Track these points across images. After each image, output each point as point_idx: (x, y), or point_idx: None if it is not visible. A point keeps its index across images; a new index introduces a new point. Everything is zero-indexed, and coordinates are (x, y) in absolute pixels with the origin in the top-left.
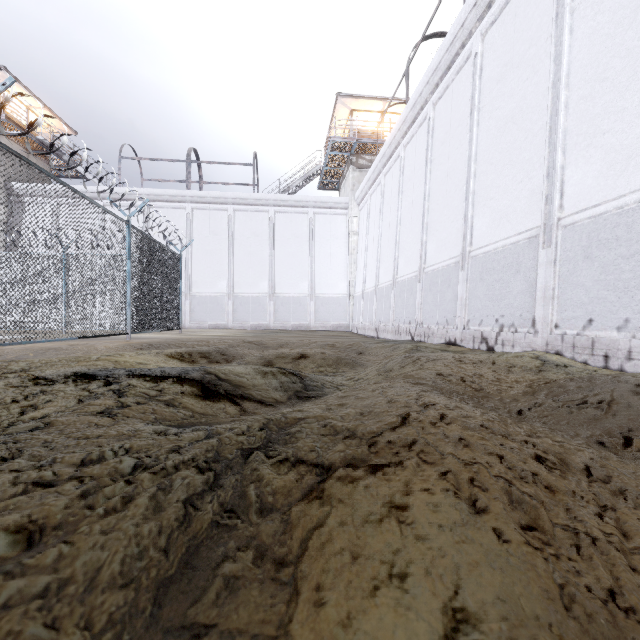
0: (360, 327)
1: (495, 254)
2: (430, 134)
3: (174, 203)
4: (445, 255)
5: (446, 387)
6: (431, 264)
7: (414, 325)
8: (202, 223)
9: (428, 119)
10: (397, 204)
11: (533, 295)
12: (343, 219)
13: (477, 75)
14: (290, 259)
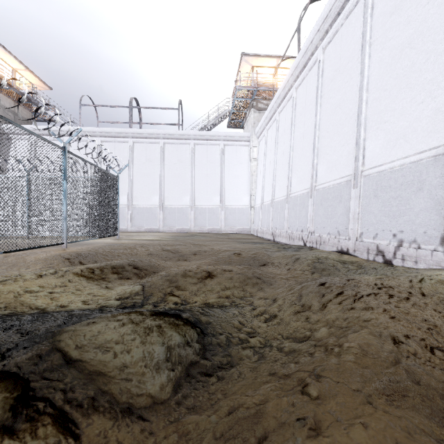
0: (259, 231)
1: (391, 173)
2: (320, 74)
3: (120, 138)
4: (336, 175)
5: (430, 384)
6: (322, 182)
7: (306, 233)
8: (140, 153)
9: (318, 62)
10: (290, 135)
11: (441, 213)
12: (246, 149)
13: (368, 13)
14: (206, 179)
